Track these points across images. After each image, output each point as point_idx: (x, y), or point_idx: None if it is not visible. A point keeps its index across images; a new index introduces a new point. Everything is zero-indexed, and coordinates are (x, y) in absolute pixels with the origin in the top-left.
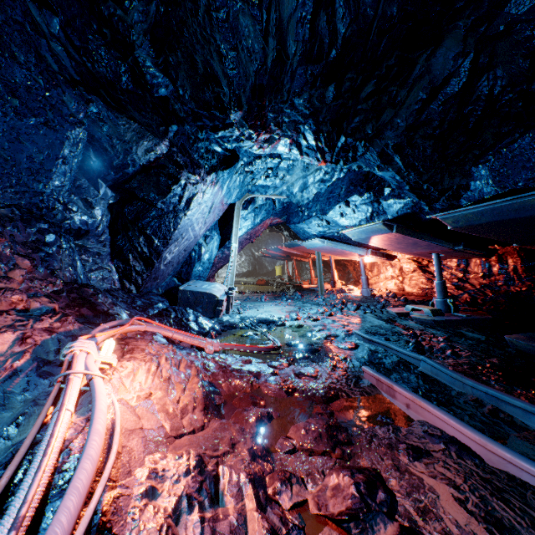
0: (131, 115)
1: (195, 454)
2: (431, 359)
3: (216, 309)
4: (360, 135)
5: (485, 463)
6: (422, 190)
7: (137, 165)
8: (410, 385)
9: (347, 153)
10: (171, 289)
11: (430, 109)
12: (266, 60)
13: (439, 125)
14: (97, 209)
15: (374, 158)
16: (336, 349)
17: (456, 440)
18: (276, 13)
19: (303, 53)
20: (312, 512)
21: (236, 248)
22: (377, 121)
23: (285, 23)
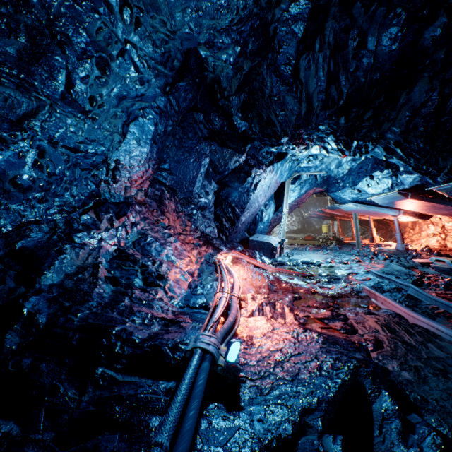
0: (228, 146)
1: (266, 295)
2: (424, 289)
3: (273, 253)
4: (368, 139)
5: (407, 321)
6: (422, 169)
7: (230, 170)
8: (393, 298)
9: (360, 149)
10: (243, 240)
11: (415, 120)
12: (300, 113)
13: (424, 130)
14: (210, 195)
15: (380, 151)
16: (352, 279)
17: (398, 314)
18: (305, 92)
19: (322, 105)
20: (311, 318)
21: (286, 212)
22: (379, 130)
23: (311, 94)
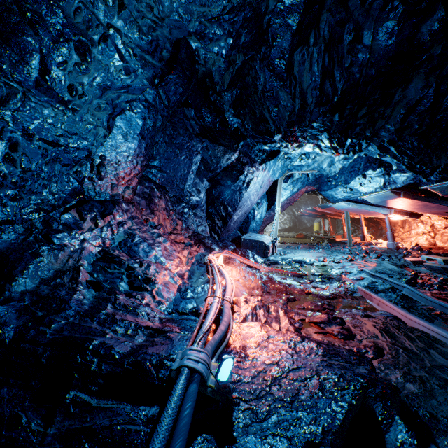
0: (220, 143)
1: (260, 297)
2: (419, 289)
3: (265, 252)
4: (362, 137)
5: (405, 324)
6: (416, 168)
7: (222, 167)
8: (388, 298)
9: (354, 147)
10: (236, 238)
11: (410, 118)
12: (294, 109)
13: (418, 128)
14: (202, 193)
15: (374, 149)
16: (346, 279)
17: (395, 316)
18: (299, 87)
19: (316, 102)
20: (306, 321)
21: (279, 211)
22: (373, 127)
23: (305, 90)
